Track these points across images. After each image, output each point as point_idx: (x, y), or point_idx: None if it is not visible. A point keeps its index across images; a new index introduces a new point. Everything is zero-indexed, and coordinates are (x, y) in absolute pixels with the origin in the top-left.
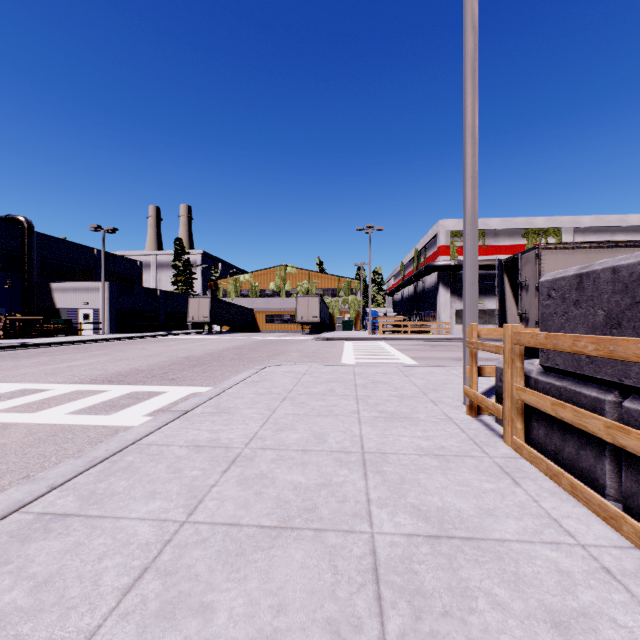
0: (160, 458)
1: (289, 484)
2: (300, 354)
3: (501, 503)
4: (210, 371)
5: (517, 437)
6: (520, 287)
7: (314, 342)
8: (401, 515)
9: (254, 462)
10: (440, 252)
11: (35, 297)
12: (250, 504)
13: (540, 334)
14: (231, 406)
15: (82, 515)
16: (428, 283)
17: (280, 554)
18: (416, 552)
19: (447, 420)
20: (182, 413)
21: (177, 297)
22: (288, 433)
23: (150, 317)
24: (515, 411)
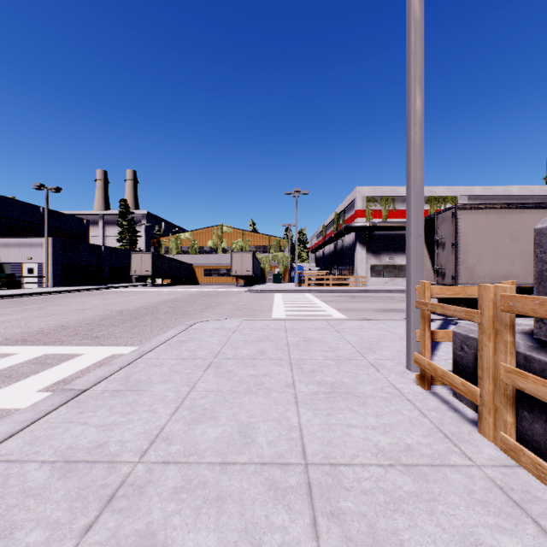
0: None
1: None
2: (233, 306)
3: None
4: (140, 327)
5: (507, 434)
6: (436, 244)
7: (247, 294)
8: None
9: (143, 499)
10: (357, 215)
11: None
12: None
13: None
14: (143, 379)
15: None
16: (346, 242)
17: None
18: None
19: (398, 395)
20: (75, 394)
21: (121, 253)
22: (205, 427)
23: (94, 271)
24: (503, 399)
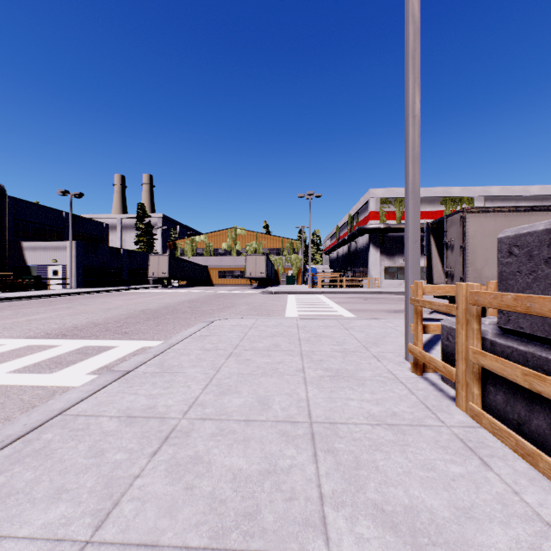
0: (84, 435)
1: (227, 472)
2: (248, 307)
3: (477, 497)
4: (163, 324)
5: (474, 403)
6: (446, 247)
7: (261, 295)
8: (363, 522)
9: (190, 439)
10: (371, 217)
11: (7, 255)
12: (177, 507)
13: (507, 295)
14: (175, 364)
15: None
16: (360, 244)
17: None
18: None
19: (393, 379)
20: (122, 374)
21: (139, 255)
22: (231, 397)
23: (114, 273)
24: (471, 375)
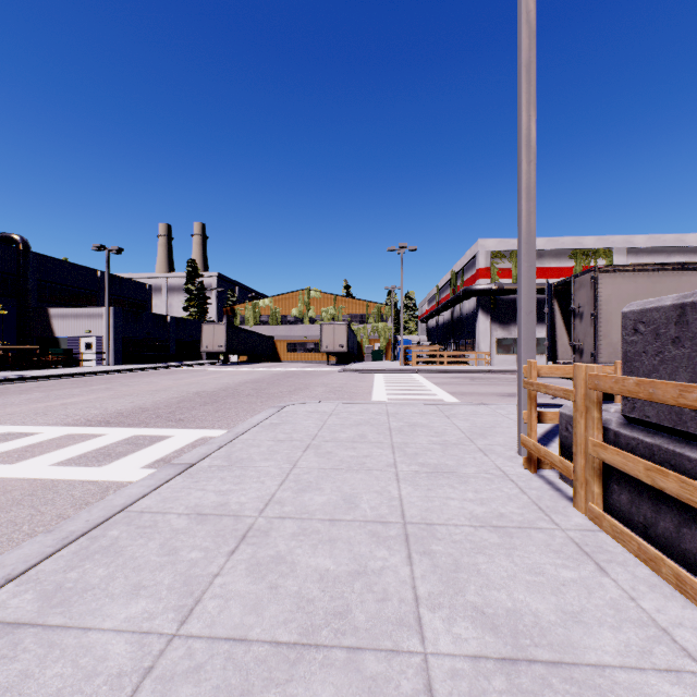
0: (152, 532)
1: (313, 572)
2: (325, 389)
3: (588, 602)
4: (223, 410)
5: (594, 504)
6: (573, 314)
7: (341, 374)
8: (461, 623)
9: (269, 538)
10: (479, 275)
11: (31, 324)
12: (262, 605)
13: (628, 379)
14: (244, 457)
15: (39, 624)
16: (466, 309)
17: (301, 693)
18: (487, 688)
19: (502, 476)
20: (185, 467)
21: (190, 324)
22: (312, 495)
23: (159, 346)
24: (591, 471)
